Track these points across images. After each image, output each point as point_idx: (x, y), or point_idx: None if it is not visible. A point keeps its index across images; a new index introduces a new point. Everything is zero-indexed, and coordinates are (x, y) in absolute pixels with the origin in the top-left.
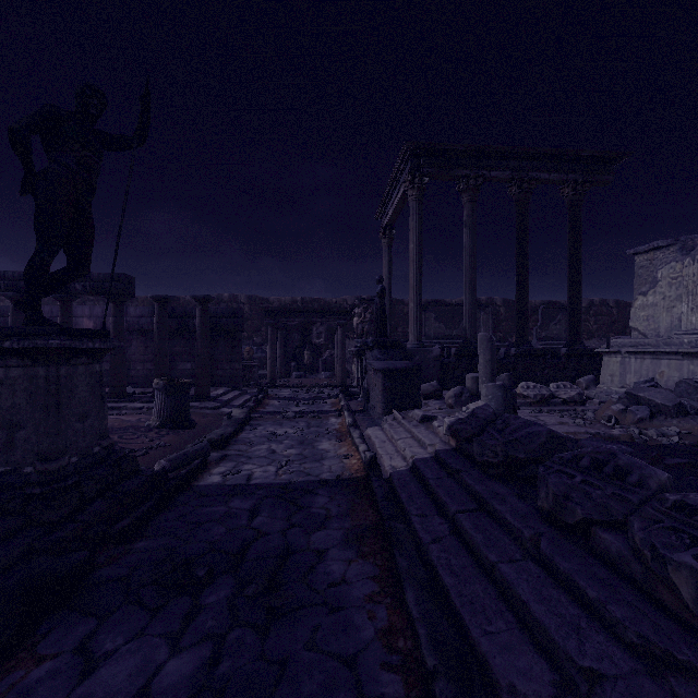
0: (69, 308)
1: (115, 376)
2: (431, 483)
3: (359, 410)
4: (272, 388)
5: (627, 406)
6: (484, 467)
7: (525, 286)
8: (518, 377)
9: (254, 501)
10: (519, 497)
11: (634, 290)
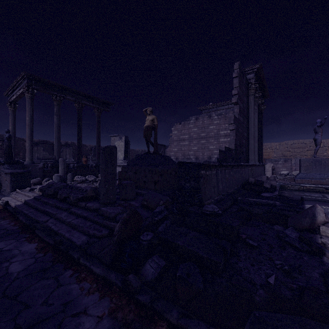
0: None
1: None
2: (31, 203)
3: None
4: None
5: None
6: (49, 196)
7: (80, 141)
8: (78, 175)
9: None
10: (56, 199)
11: None
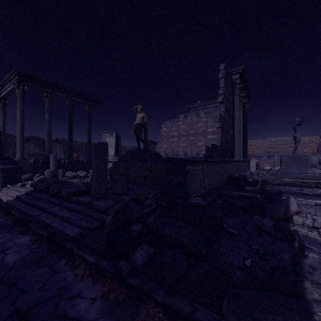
0: None
1: None
2: (23, 198)
3: None
4: None
5: None
6: (41, 191)
7: (71, 137)
8: (69, 170)
9: None
10: (48, 194)
11: None
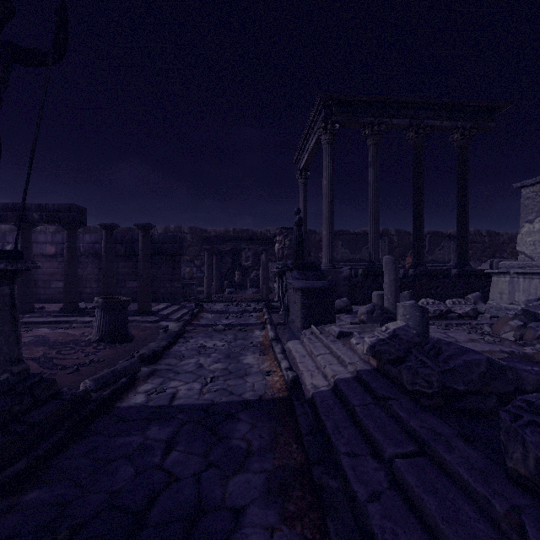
0: (28, 234)
1: (68, 294)
2: (358, 412)
3: (280, 323)
4: (207, 303)
5: (525, 322)
6: (414, 395)
7: (421, 216)
8: (415, 294)
9: (173, 428)
10: (467, 441)
11: (520, 219)
